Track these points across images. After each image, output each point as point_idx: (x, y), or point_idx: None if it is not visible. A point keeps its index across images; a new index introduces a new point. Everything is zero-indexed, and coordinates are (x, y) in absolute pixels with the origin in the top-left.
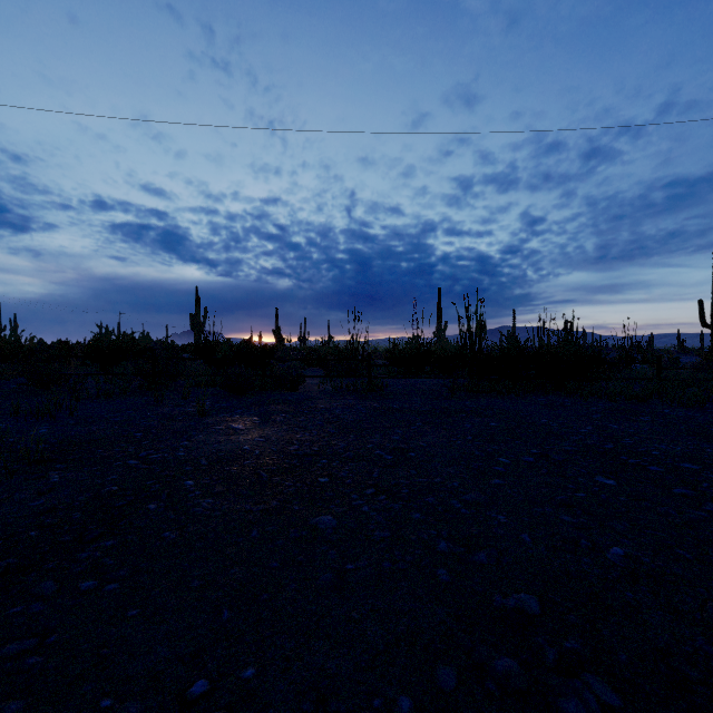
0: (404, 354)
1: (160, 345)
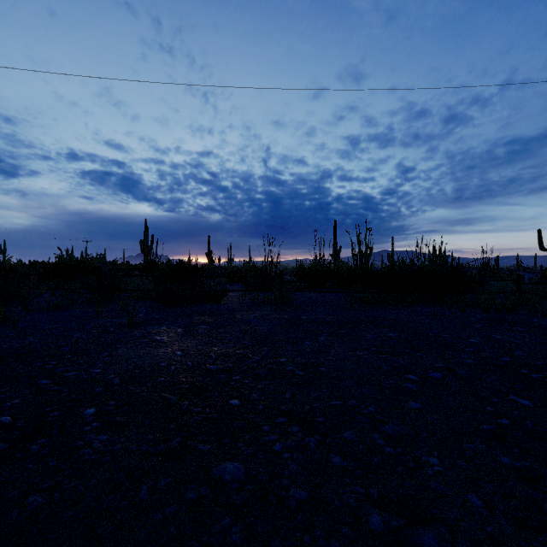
0: (309, 272)
1: (106, 265)
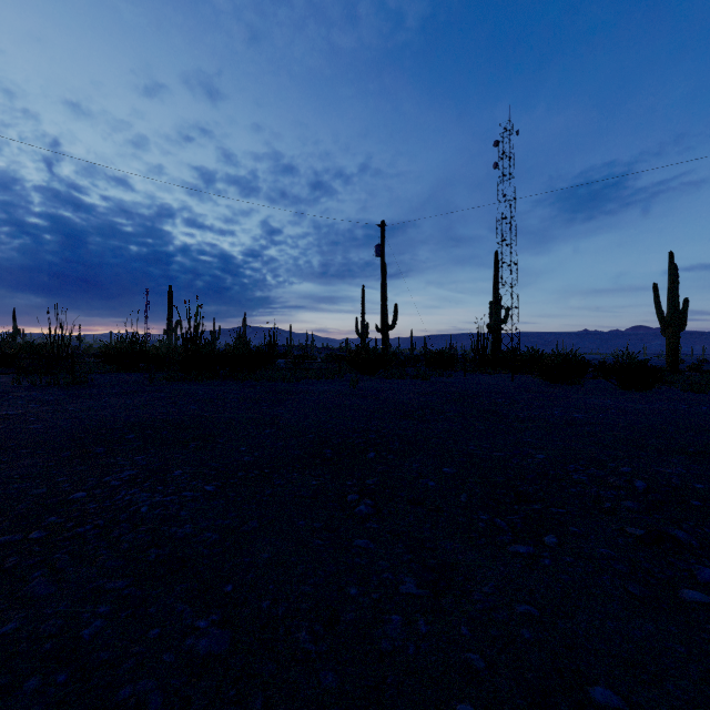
0: (117, 353)
1: None
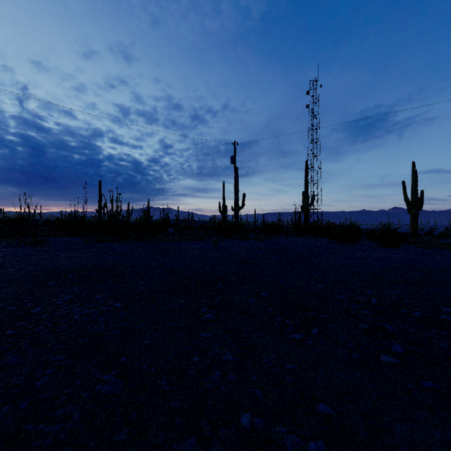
0: (64, 224)
1: None
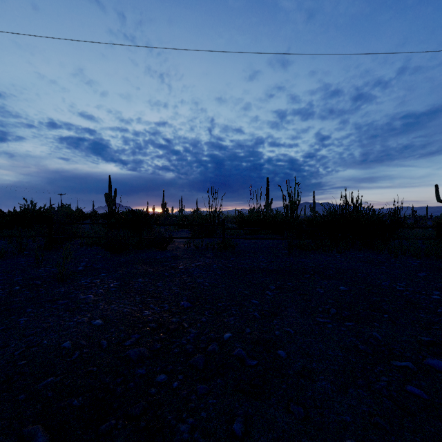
0: (248, 220)
1: (57, 213)
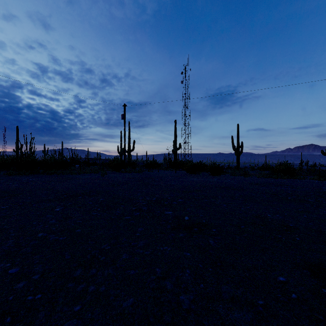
0: None
1: None
